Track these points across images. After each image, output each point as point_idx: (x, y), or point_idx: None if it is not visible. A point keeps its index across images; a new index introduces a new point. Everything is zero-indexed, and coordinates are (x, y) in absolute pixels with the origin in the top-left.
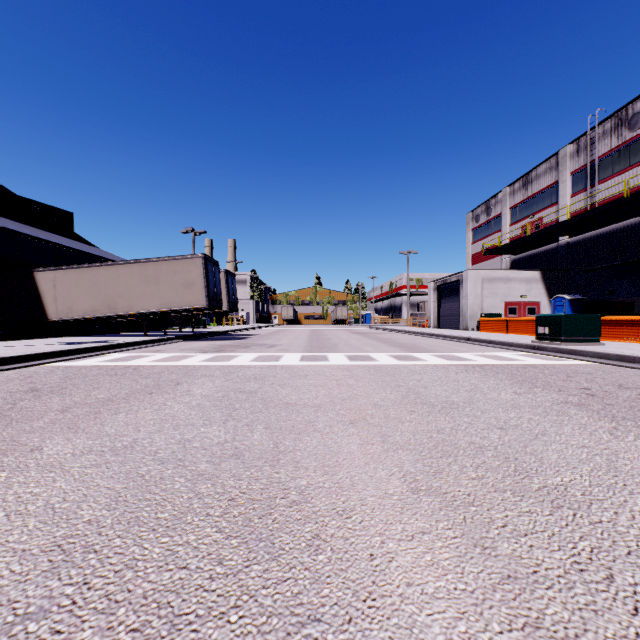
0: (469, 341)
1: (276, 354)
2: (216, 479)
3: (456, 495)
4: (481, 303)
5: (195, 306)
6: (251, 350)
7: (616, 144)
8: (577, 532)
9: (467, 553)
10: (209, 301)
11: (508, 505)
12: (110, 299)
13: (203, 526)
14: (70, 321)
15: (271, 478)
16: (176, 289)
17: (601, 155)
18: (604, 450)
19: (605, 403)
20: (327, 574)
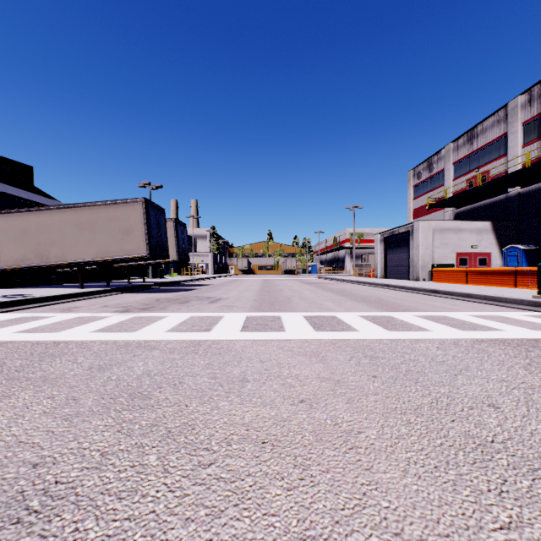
0: (437, 294)
1: (214, 315)
2: None
3: None
4: (432, 253)
5: (135, 255)
6: (186, 307)
7: None
8: None
9: None
10: (150, 249)
11: None
12: (41, 247)
13: None
14: (5, 271)
15: None
16: (114, 236)
17: None
18: None
19: None
20: None
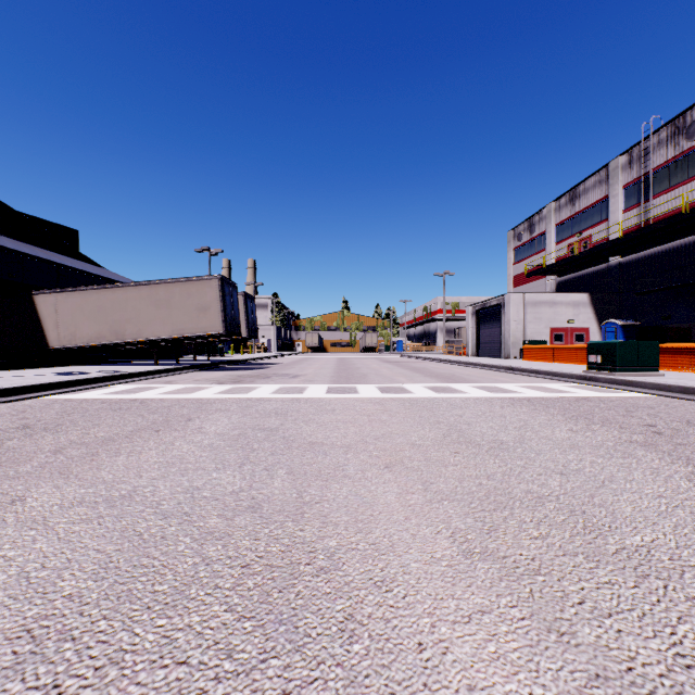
0: (512, 371)
1: (300, 385)
2: (228, 539)
3: (518, 560)
4: (524, 329)
5: (211, 332)
6: (272, 381)
7: (673, 155)
8: (673, 611)
9: (540, 641)
10: (226, 327)
11: (582, 573)
12: (117, 325)
13: (210, 603)
14: (73, 349)
15: (294, 537)
16: (190, 314)
17: (656, 167)
18: (685, 501)
19: (675, 443)
20: (365, 672)
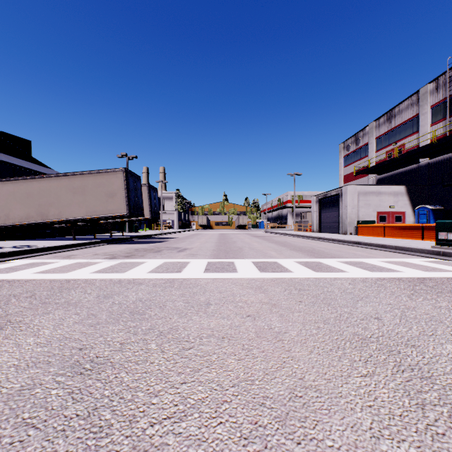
0: (359, 245)
1: (182, 261)
2: None
3: None
4: (357, 212)
5: (117, 214)
6: (160, 255)
7: None
8: None
9: None
10: (129, 209)
11: None
12: (42, 207)
13: None
14: (12, 227)
15: None
16: (100, 199)
17: None
18: None
19: None
20: None
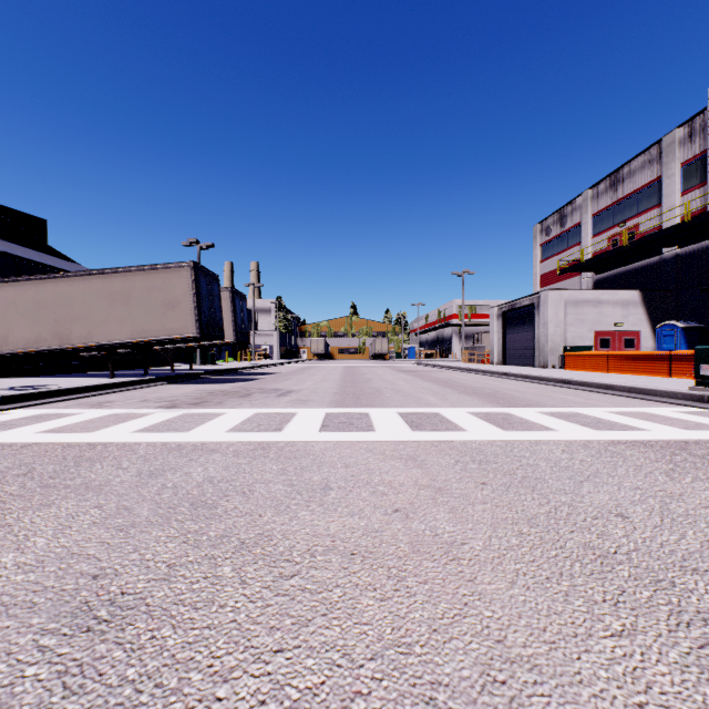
0: (569, 385)
1: (284, 411)
2: None
3: None
4: (564, 333)
5: (181, 335)
6: (249, 402)
7: None
8: None
9: None
10: (201, 328)
11: None
12: (61, 325)
13: None
14: (13, 356)
15: None
16: (154, 311)
17: None
18: None
19: None
20: None
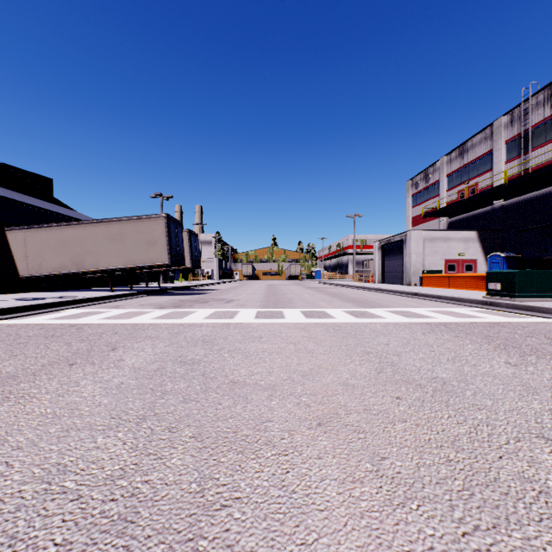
0: (417, 296)
1: (232, 310)
2: None
3: None
4: (423, 260)
5: (158, 263)
6: (208, 305)
7: (549, 114)
8: None
9: None
10: (171, 258)
11: None
12: (78, 256)
13: None
14: (42, 277)
15: None
16: (140, 247)
17: (534, 124)
18: None
19: None
20: None
